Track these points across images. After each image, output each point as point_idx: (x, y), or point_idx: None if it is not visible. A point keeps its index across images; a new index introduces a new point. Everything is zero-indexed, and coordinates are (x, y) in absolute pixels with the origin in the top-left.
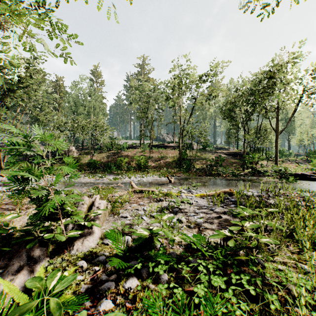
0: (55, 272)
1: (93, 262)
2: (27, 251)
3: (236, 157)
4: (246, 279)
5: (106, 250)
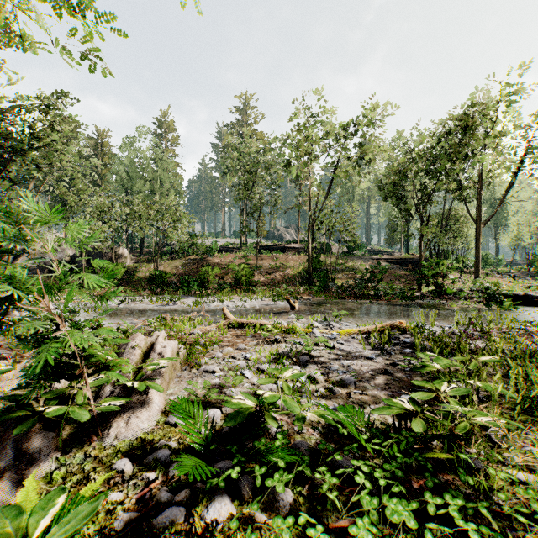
0: (52, 496)
1: (145, 462)
2: (18, 440)
3: (406, 266)
4: (458, 505)
5: (173, 437)
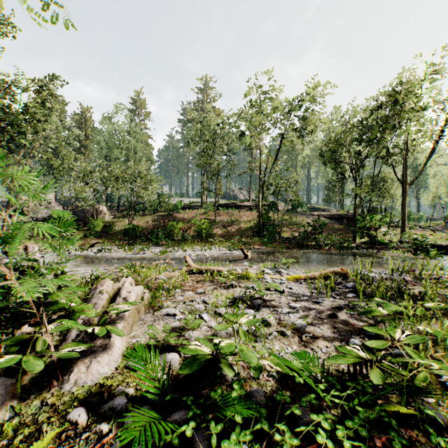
0: None
1: (101, 411)
2: None
3: (342, 221)
4: None
5: (131, 383)
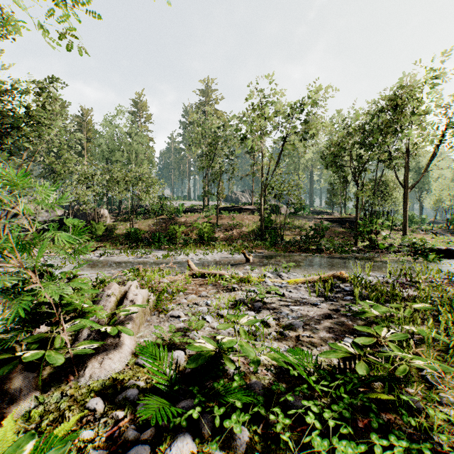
0: (21, 442)
1: (116, 400)
2: (2, 380)
3: (344, 225)
4: (403, 446)
5: (141, 377)
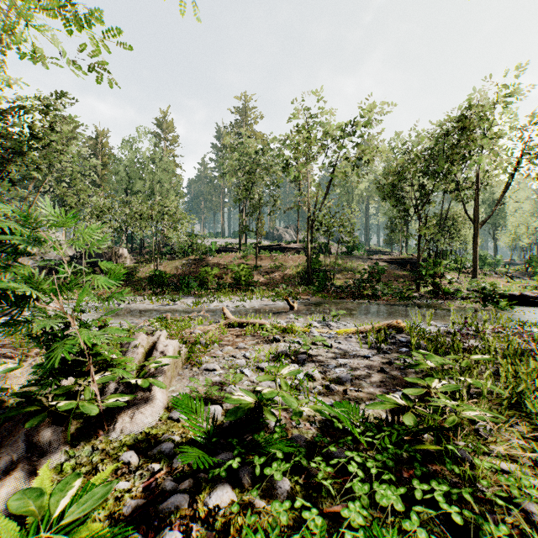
0: (68, 480)
1: (150, 454)
2: (29, 433)
3: (405, 266)
4: (443, 491)
5: (176, 431)
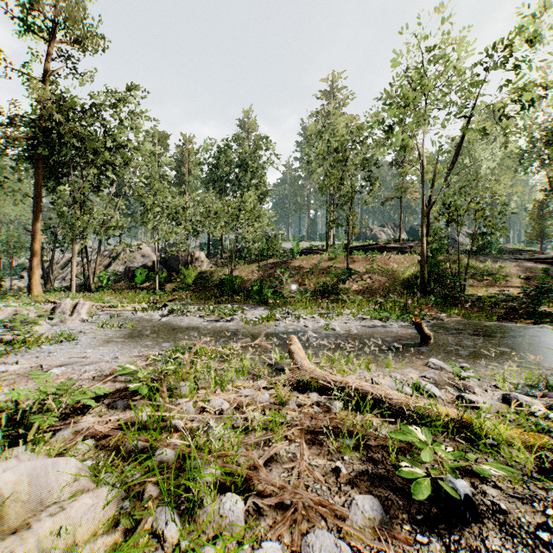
0: None
1: None
2: None
3: None
4: None
5: None
